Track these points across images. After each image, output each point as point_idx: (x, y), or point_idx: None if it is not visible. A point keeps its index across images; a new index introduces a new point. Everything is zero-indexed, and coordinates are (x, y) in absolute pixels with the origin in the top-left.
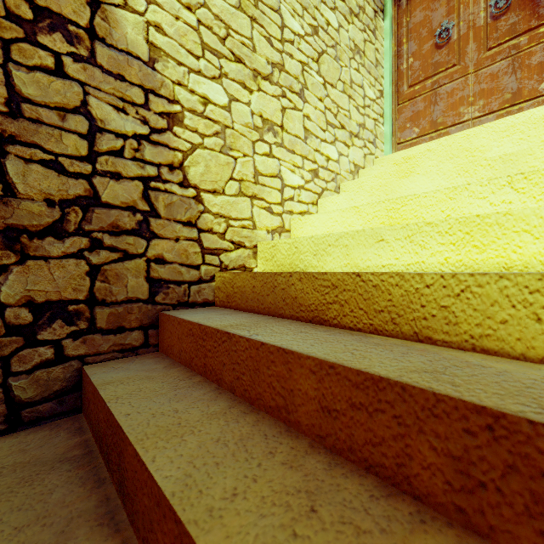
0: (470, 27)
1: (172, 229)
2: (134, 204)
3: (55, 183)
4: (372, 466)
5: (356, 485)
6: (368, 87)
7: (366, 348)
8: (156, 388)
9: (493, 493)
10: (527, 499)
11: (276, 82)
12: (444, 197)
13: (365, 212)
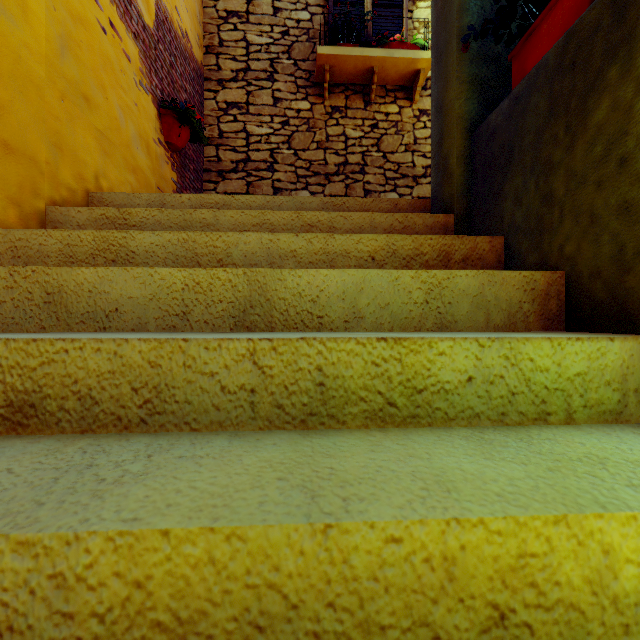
0: None
1: None
2: None
3: (424, 161)
4: None
5: None
6: None
7: None
8: None
9: None
10: None
11: None
12: None
13: None
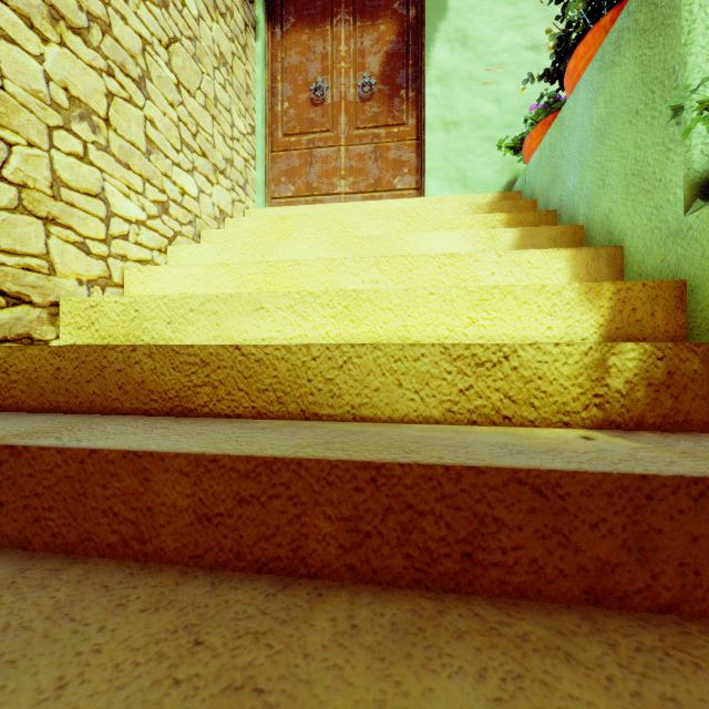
0: (342, 98)
1: None
2: None
3: None
4: (266, 564)
5: (249, 593)
6: (237, 116)
7: (252, 434)
8: None
9: (376, 538)
10: (399, 532)
11: (97, 46)
12: (324, 268)
13: (238, 273)
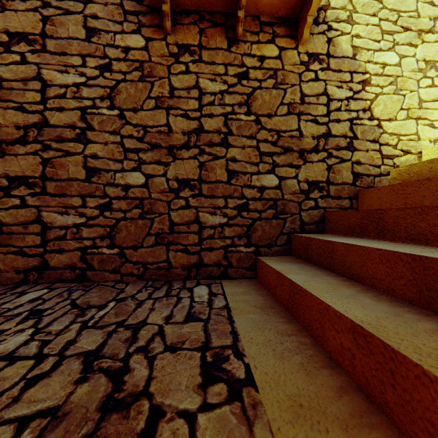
0: None
1: (364, 145)
2: (345, 134)
3: (315, 129)
4: None
5: None
6: None
7: None
8: None
9: None
10: None
11: (437, 30)
12: None
13: None
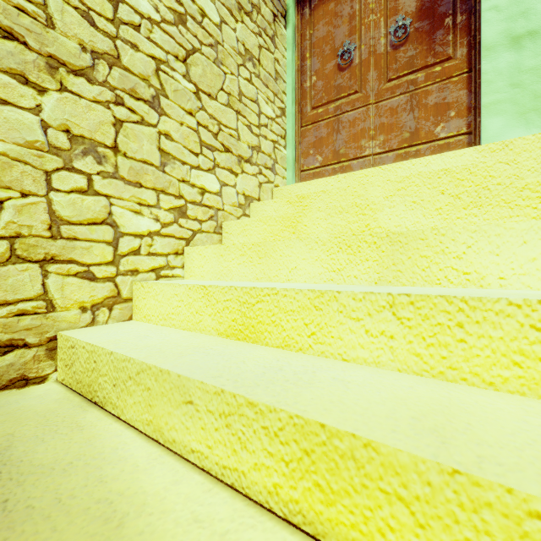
0: (371, 53)
1: None
2: None
3: None
4: None
5: None
6: (265, 103)
7: None
8: None
9: None
10: None
11: (103, 80)
12: (309, 303)
13: (214, 298)
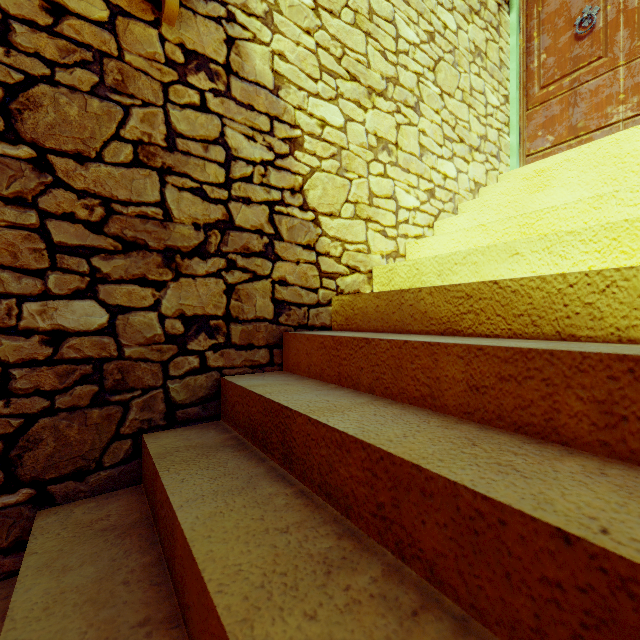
0: (620, 11)
1: (294, 252)
2: (261, 227)
3: (200, 208)
4: (521, 427)
5: (508, 438)
6: (490, 93)
7: (509, 342)
8: (299, 390)
9: (634, 423)
10: None
11: (391, 97)
12: (588, 207)
13: (493, 230)
